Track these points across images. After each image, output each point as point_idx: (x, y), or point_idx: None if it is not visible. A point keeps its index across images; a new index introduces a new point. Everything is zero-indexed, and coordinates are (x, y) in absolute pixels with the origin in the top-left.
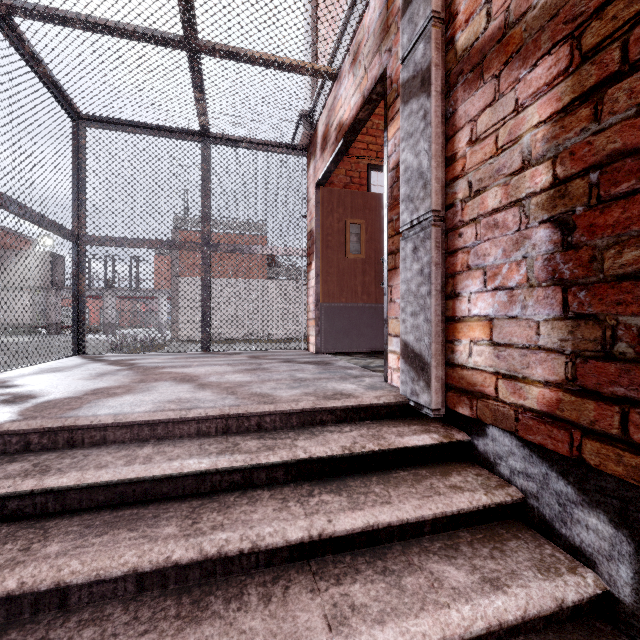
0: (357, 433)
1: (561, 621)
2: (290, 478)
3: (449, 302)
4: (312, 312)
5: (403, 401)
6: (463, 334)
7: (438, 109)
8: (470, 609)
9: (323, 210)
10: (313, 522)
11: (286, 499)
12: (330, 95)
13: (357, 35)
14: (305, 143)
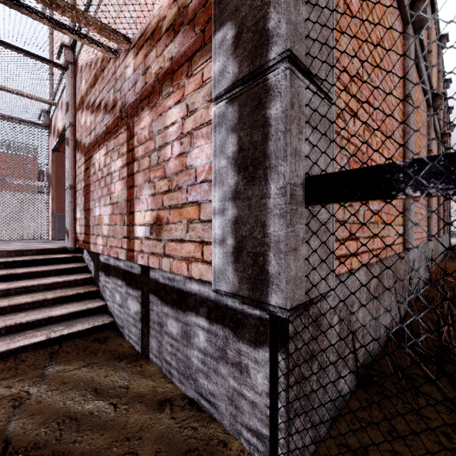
0: (39, 256)
1: (80, 284)
2: (6, 268)
3: (76, 214)
4: (50, 218)
5: (64, 247)
6: (77, 223)
7: (72, 153)
8: (50, 280)
9: (57, 164)
10: (9, 271)
11: (2, 270)
12: (56, 111)
13: (62, 97)
14: (47, 124)
